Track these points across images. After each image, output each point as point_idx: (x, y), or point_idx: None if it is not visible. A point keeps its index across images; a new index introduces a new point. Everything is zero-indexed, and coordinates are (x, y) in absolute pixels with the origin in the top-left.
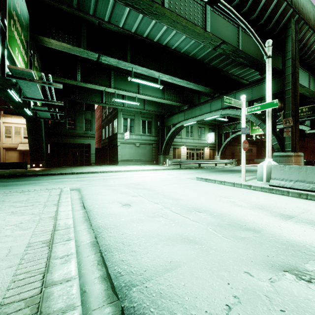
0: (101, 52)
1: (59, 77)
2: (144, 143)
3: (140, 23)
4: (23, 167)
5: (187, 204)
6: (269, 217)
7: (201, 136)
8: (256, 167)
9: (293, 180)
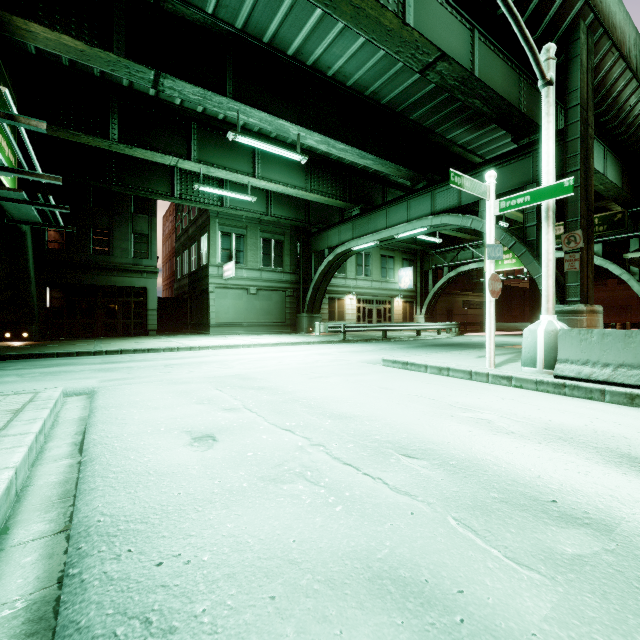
0: (163, 69)
1: (65, 128)
2: (267, 288)
3: (255, 7)
4: None
5: (371, 431)
6: (605, 468)
7: (386, 274)
8: (498, 337)
9: (612, 364)
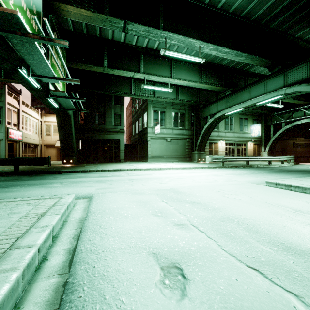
0: (127, 20)
1: (85, 64)
2: (176, 138)
3: None
4: (46, 162)
5: None
6: None
7: (242, 128)
8: None
9: None
